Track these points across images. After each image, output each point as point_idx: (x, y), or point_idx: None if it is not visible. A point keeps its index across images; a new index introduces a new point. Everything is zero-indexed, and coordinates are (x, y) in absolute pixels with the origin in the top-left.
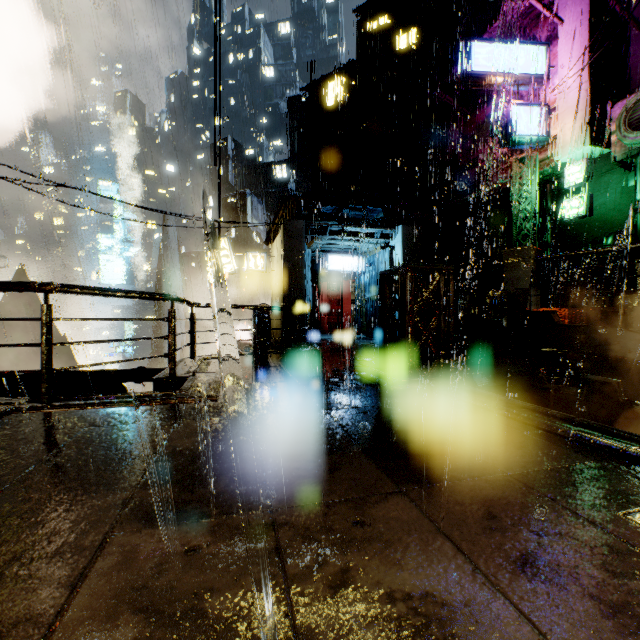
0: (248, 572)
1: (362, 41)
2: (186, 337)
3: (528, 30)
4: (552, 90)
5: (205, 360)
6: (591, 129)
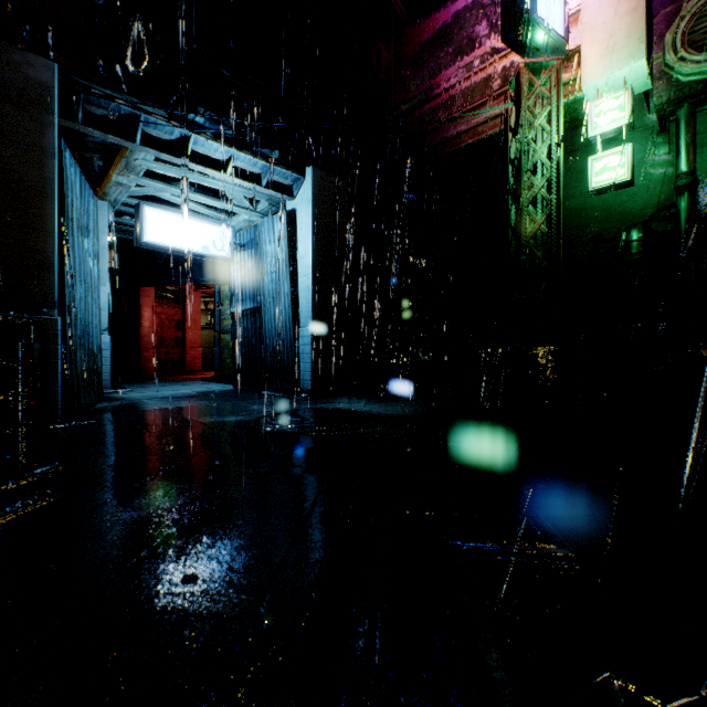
0: None
1: None
2: None
3: None
4: None
5: None
6: (645, 33)
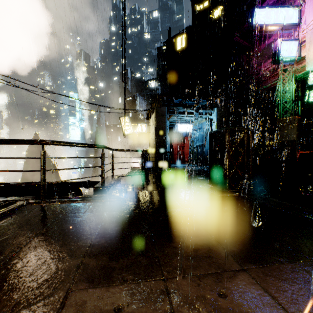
0: None
1: (195, 15)
2: (108, 164)
3: (287, 0)
4: (302, 31)
5: (118, 177)
6: None
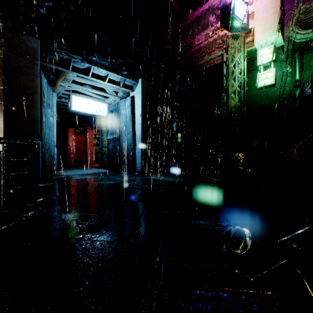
0: None
1: None
2: None
3: None
4: None
5: None
6: (280, 22)
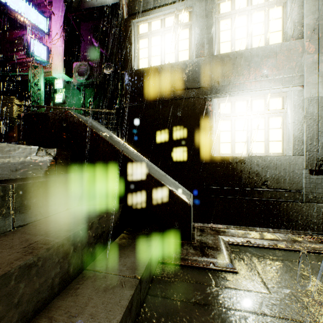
0: None
1: None
2: None
3: (40, 6)
4: (50, 42)
5: None
6: (65, 67)
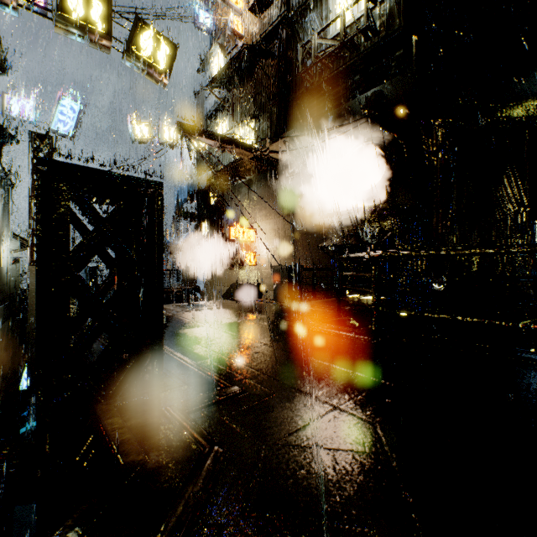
0: (199, 309)
1: None
2: None
3: None
4: None
5: None
6: None
